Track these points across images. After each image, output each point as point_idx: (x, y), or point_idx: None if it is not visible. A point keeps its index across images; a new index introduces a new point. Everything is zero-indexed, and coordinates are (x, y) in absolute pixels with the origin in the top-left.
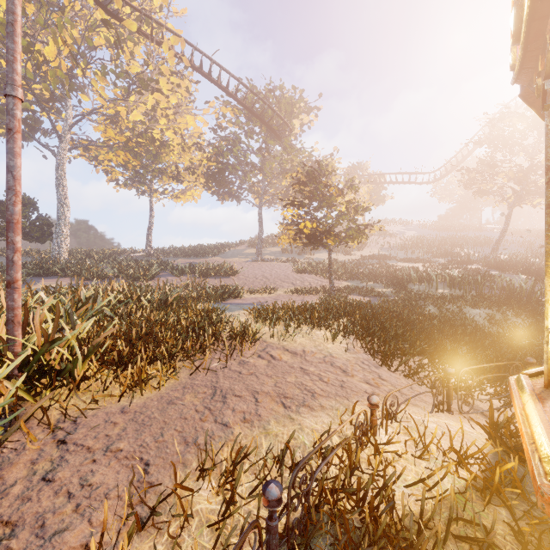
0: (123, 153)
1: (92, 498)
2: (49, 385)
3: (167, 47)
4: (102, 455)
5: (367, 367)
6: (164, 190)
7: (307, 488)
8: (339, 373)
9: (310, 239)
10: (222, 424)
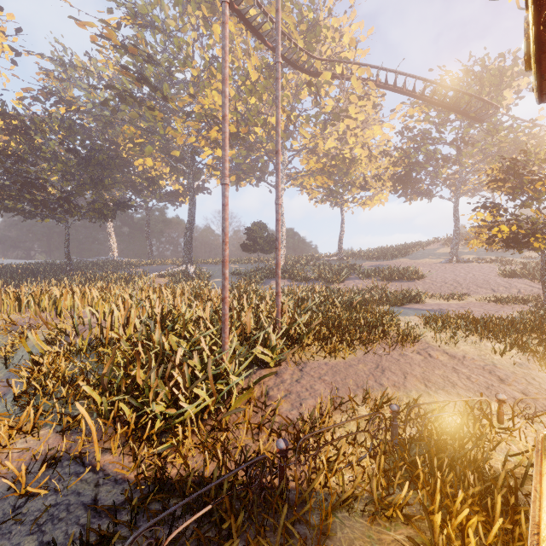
0: (320, 177)
1: (315, 393)
2: (292, 345)
3: (354, 80)
4: (318, 380)
5: (536, 383)
6: (353, 199)
7: (420, 421)
8: (492, 379)
9: (508, 243)
10: (379, 384)
